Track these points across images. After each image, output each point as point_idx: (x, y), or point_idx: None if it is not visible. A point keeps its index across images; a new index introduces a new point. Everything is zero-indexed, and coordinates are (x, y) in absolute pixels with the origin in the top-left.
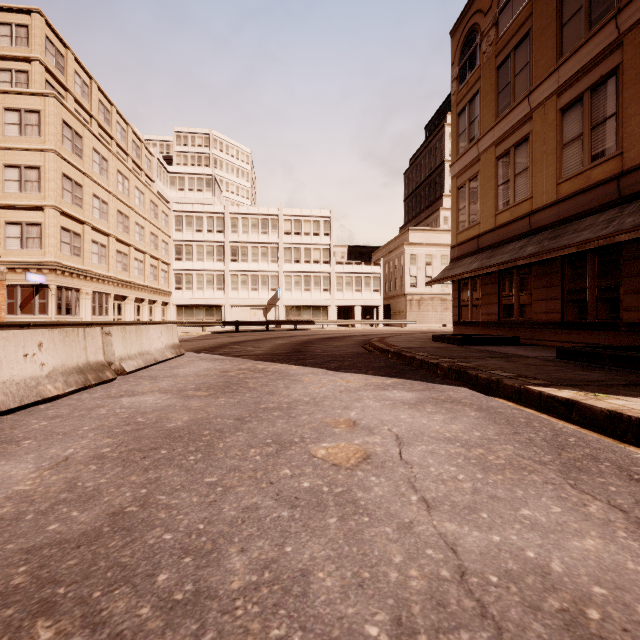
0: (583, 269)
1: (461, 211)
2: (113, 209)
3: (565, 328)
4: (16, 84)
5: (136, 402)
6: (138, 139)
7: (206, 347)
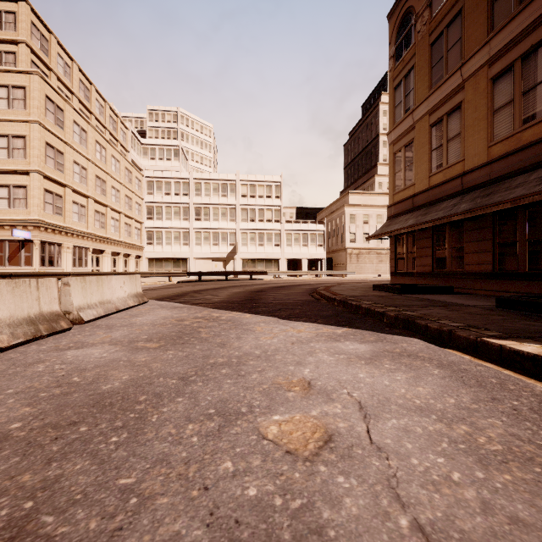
0: (513, 224)
1: (397, 174)
2: (92, 174)
3: (496, 278)
4: (5, 64)
5: (81, 356)
6: (115, 114)
7: (169, 295)
